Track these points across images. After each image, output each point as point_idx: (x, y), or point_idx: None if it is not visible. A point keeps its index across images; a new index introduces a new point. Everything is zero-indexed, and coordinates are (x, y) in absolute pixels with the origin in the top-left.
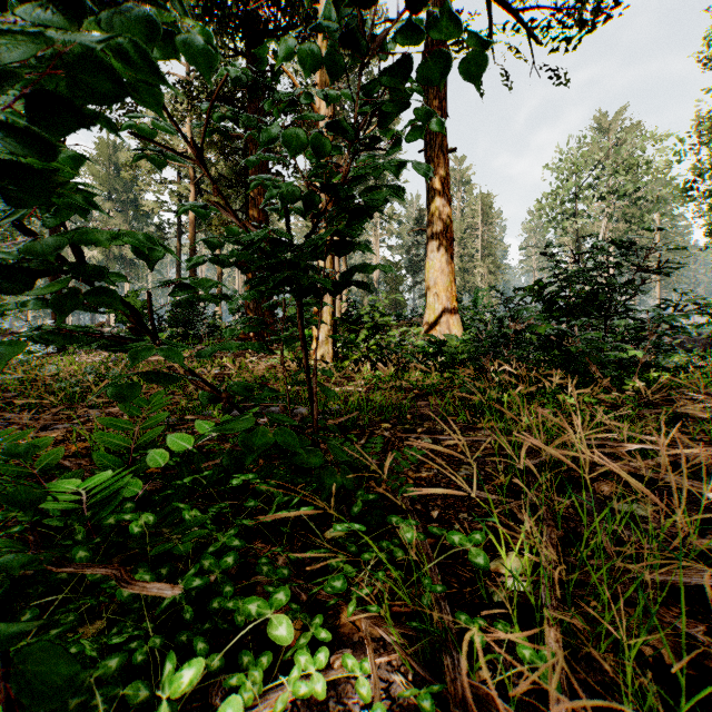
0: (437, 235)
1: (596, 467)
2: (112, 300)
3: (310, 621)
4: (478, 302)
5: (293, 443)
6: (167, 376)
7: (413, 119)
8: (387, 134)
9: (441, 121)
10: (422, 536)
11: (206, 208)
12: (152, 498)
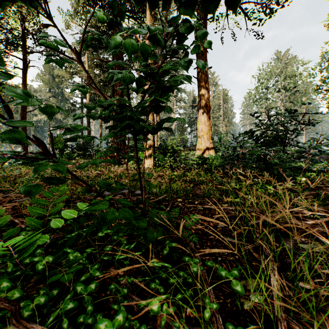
0: (203, 107)
1: None
2: (24, 136)
3: (138, 328)
4: (221, 139)
5: (130, 217)
6: (59, 179)
7: (195, 42)
8: (182, 48)
9: (209, 44)
10: (202, 268)
11: (84, 87)
12: (57, 242)
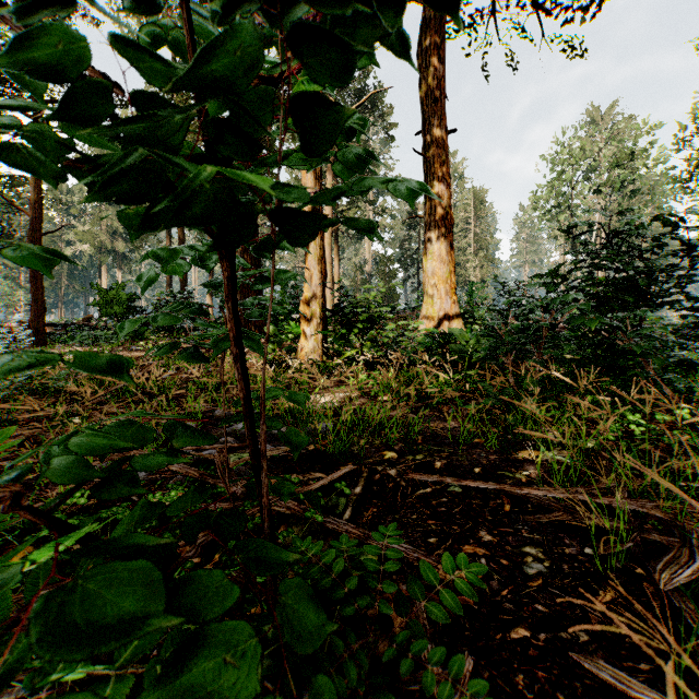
0: (436, 222)
1: None
2: None
3: None
4: (473, 295)
5: None
6: None
7: None
8: None
9: None
10: None
11: None
12: None
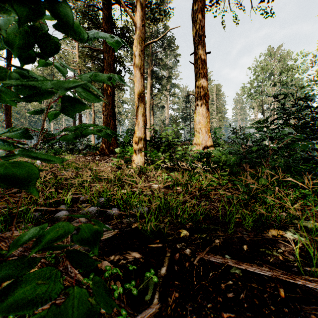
0: (200, 97)
1: None
2: None
3: None
4: (216, 133)
5: None
6: None
7: None
8: None
9: None
10: None
11: None
12: None
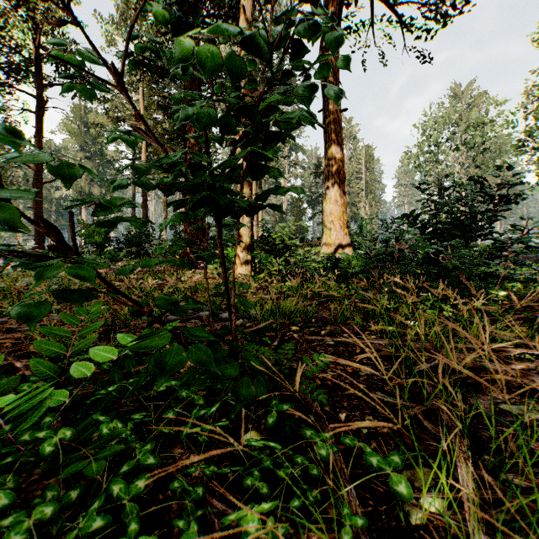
0: (333, 175)
1: (482, 369)
2: (17, 215)
3: None
4: (363, 228)
5: (208, 359)
6: (84, 293)
7: (322, 57)
8: (299, 67)
9: (346, 61)
10: (335, 449)
11: (131, 134)
12: (84, 402)
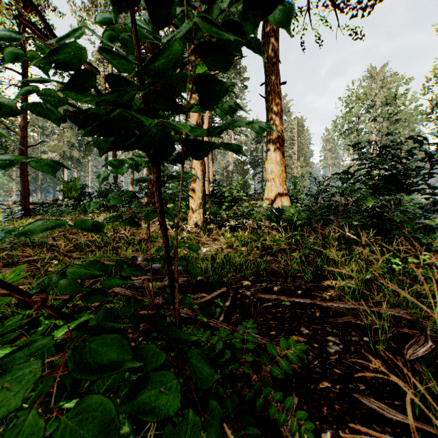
0: (273, 139)
1: None
2: None
3: None
4: (297, 185)
5: None
6: None
7: None
8: None
9: None
10: None
11: (19, 34)
12: None
